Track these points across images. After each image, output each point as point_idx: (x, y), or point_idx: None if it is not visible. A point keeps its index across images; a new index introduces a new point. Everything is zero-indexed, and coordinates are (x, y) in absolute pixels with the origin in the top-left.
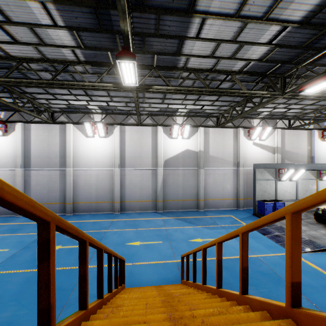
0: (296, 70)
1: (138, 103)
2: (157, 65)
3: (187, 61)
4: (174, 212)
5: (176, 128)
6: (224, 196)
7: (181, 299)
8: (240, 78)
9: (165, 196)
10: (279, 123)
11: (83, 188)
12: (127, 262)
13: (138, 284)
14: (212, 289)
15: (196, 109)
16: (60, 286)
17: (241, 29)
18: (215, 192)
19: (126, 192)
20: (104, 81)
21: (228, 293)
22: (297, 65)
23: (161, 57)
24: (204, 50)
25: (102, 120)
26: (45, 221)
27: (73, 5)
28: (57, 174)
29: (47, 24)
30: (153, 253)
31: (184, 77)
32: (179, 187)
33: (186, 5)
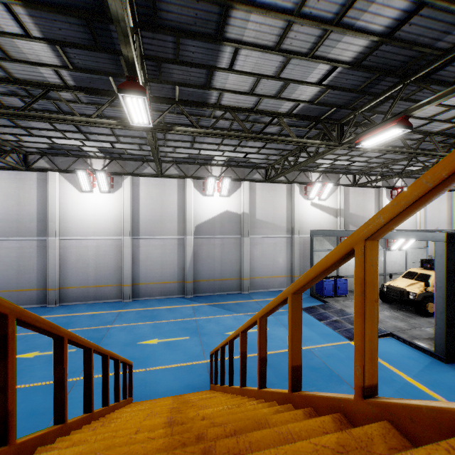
0: (354, 117)
1: (157, 146)
2: (180, 99)
3: (220, 97)
4: (209, 296)
5: (211, 181)
6: (275, 272)
7: (195, 404)
8: (290, 122)
9: (196, 275)
10: (343, 178)
11: (76, 266)
12: (137, 368)
13: (152, 396)
14: (237, 389)
15: (238, 157)
16: (36, 409)
17: (284, 64)
18: (264, 267)
19: (141, 271)
20: (106, 114)
21: (249, 390)
22: (354, 111)
23: (185, 89)
24: (241, 85)
25: (104, 168)
26: (2, 314)
27: (54, 13)
28: (34, 247)
29: (14, 32)
30: (175, 353)
31: (218, 116)
32: (216, 262)
33: (213, 30)
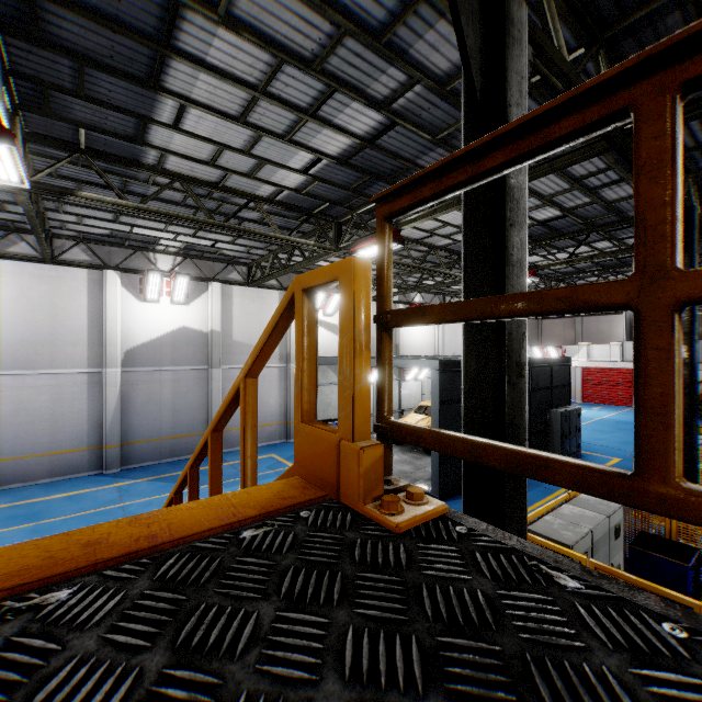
0: (352, 218)
1: (44, 210)
2: (89, 146)
3: (163, 159)
4: (152, 466)
5: (155, 279)
6: (263, 419)
7: None
8: (274, 210)
9: (127, 433)
10: None
11: None
12: None
13: None
14: None
15: (202, 245)
16: None
17: (254, 140)
18: None
19: (4, 436)
20: None
21: None
22: (352, 210)
23: (99, 135)
24: (196, 150)
25: None
26: None
27: None
28: None
29: None
30: None
31: (161, 183)
32: (164, 409)
33: (143, 73)
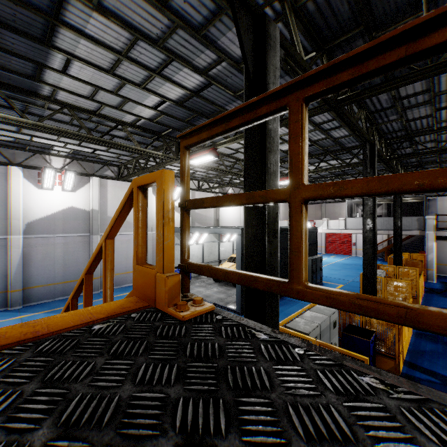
0: None
1: None
2: None
3: (55, 92)
4: (48, 303)
5: (50, 173)
6: (129, 268)
7: None
8: (135, 131)
9: (28, 281)
10: (190, 183)
11: None
12: None
13: None
14: None
15: (85, 151)
16: None
17: (120, 85)
18: (116, 264)
19: None
20: None
21: None
22: None
23: (5, 72)
24: (79, 89)
25: None
26: None
27: None
28: None
29: None
30: None
31: (54, 109)
32: (57, 263)
33: (39, 34)
